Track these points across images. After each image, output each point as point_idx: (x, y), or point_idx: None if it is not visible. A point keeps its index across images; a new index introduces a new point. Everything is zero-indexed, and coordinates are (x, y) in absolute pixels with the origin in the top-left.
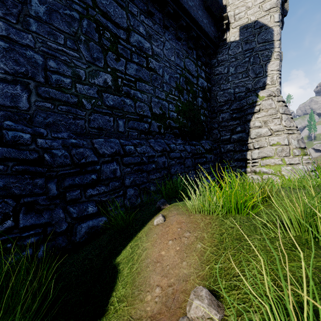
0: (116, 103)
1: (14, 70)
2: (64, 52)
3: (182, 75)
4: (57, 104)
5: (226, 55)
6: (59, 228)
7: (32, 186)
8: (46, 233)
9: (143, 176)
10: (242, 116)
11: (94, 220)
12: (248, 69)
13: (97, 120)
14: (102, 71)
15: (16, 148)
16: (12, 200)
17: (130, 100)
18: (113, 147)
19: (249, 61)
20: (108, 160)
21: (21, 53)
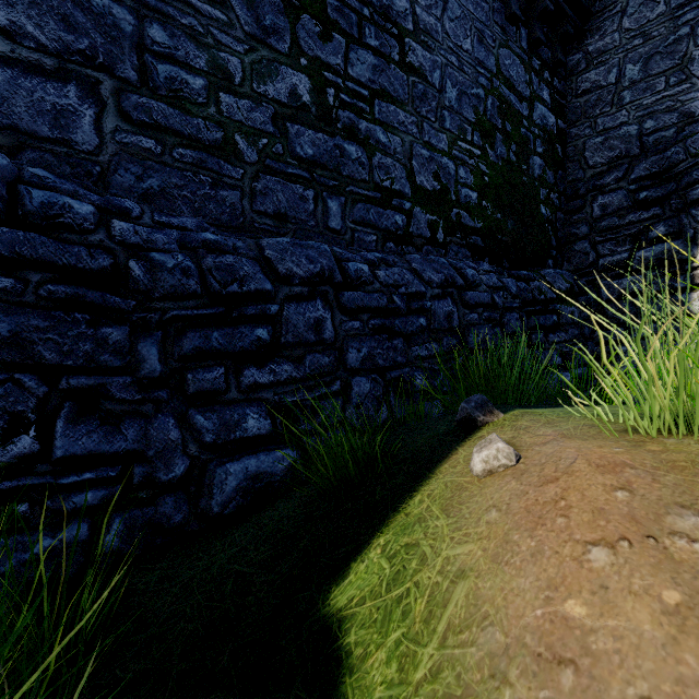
0: (322, 153)
1: (62, 45)
2: (190, 7)
3: (491, 92)
4: (172, 143)
5: (615, 35)
6: (165, 470)
7: (95, 345)
8: (130, 482)
9: (395, 348)
10: (670, 192)
11: (261, 457)
12: (688, 58)
13: (272, 193)
14: (285, 64)
15: (52, 236)
16: (37, 380)
17: (358, 146)
18: (313, 259)
19: (692, 34)
20: (300, 294)
21: (78, 1)
